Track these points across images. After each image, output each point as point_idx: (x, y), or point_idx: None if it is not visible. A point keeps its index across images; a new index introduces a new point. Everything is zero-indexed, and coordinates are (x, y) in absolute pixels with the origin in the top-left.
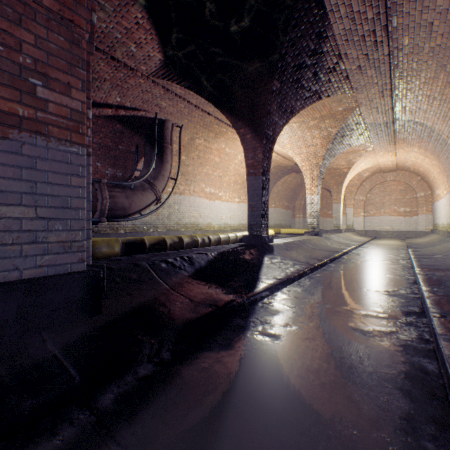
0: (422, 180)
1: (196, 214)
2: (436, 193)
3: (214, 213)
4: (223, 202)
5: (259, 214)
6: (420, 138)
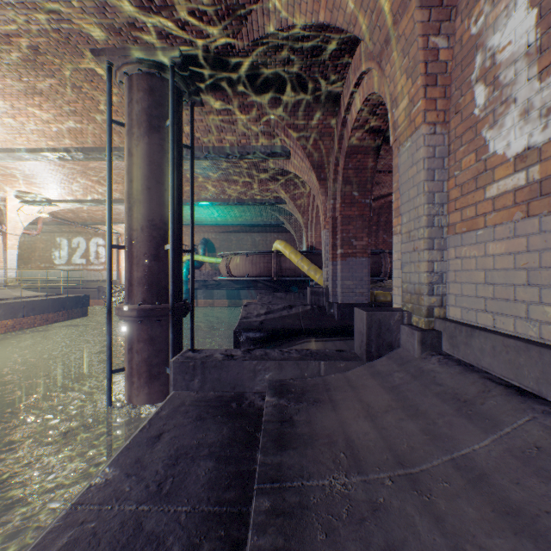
0: None
1: None
2: None
3: None
4: None
5: None
6: None
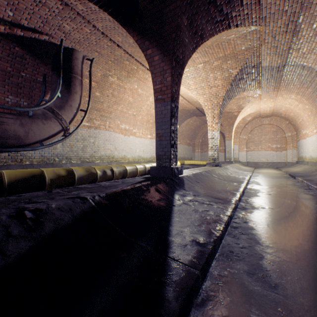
0: (290, 123)
1: (112, 147)
2: (303, 133)
3: (129, 147)
4: (137, 137)
5: (167, 143)
6: (301, 83)
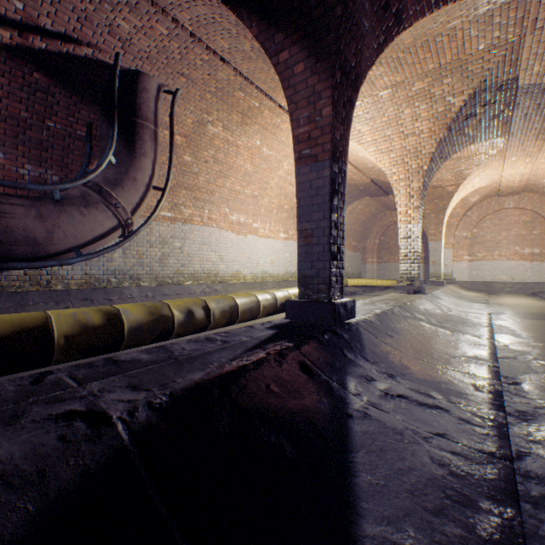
0: None
1: (214, 256)
2: None
3: (246, 255)
4: (260, 237)
5: (323, 251)
6: None
